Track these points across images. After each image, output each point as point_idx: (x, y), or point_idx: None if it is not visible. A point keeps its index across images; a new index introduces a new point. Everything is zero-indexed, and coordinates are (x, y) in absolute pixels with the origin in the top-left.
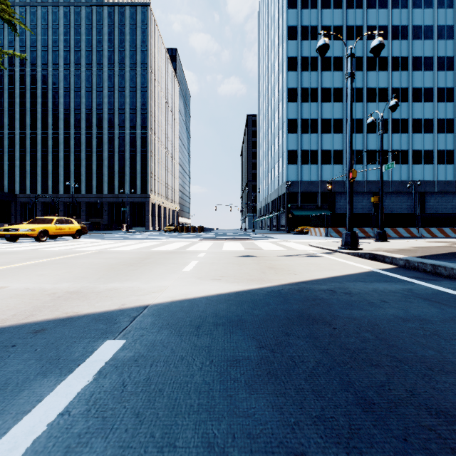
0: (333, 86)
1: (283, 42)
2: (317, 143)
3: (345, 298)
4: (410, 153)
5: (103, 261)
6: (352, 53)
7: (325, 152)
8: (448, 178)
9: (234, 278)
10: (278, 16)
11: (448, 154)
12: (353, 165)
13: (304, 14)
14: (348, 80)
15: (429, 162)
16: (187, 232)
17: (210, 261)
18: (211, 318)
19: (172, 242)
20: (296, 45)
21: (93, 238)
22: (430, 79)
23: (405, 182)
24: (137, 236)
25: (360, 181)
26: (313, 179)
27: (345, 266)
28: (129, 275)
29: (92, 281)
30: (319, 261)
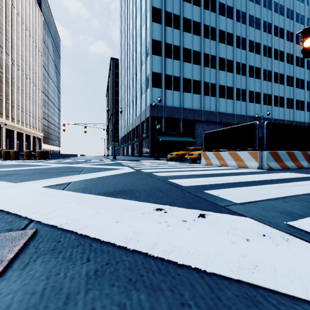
0: (192, 18)
1: None
2: (179, 70)
3: None
4: (247, 92)
5: None
6: None
7: (186, 80)
8: (268, 116)
9: None
10: None
11: (268, 98)
12: (209, 97)
13: None
14: None
15: (258, 101)
16: (16, 160)
17: None
18: None
19: None
20: None
21: None
22: (259, 36)
23: (244, 116)
24: None
25: (214, 111)
26: (175, 106)
27: None
28: None
29: None
30: None
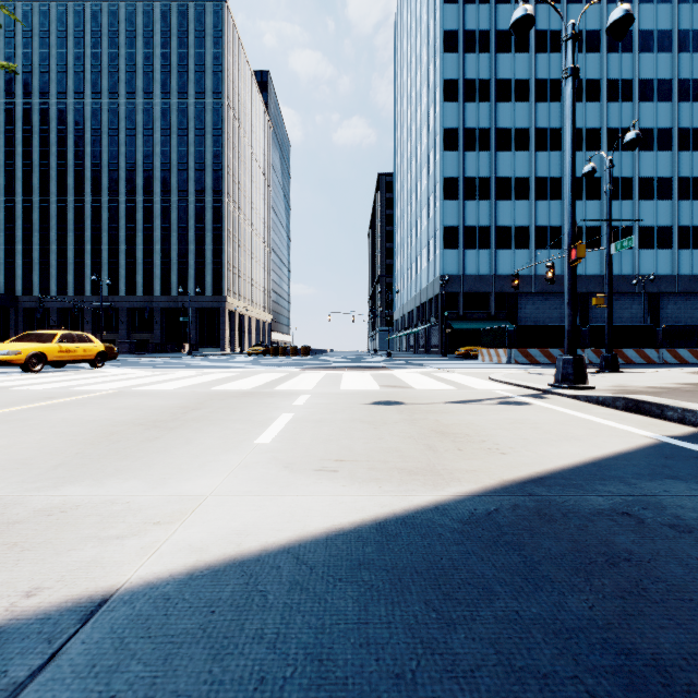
0: (514, 126)
1: (435, 56)
2: (489, 215)
3: (696, 552)
4: (635, 231)
5: (105, 416)
6: (575, 33)
7: (501, 229)
8: (695, 271)
9: (367, 465)
10: (428, 15)
11: (695, 234)
12: (546, 250)
13: (469, 12)
14: (568, 83)
15: (666, 245)
16: (283, 356)
17: (316, 416)
18: (302, 697)
19: (254, 373)
20: (455, 61)
21: (128, 366)
22: (667, 115)
23: (628, 276)
24: (201, 363)
25: (558, 275)
26: (482, 273)
27: (593, 429)
28: (131, 456)
29: (29, 478)
30: (530, 414)
